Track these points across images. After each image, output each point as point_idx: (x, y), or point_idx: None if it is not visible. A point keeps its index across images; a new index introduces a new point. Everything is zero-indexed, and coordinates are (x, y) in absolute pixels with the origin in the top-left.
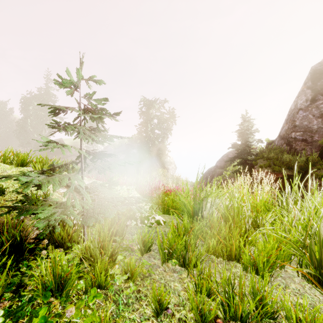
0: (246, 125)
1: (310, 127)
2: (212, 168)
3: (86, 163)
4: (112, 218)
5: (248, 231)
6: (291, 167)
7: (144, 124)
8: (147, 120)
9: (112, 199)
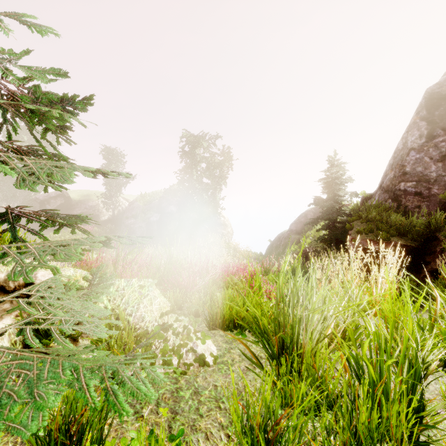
0: (334, 171)
1: (427, 175)
2: (285, 233)
3: (19, 238)
4: (68, 395)
5: (422, 408)
6: (403, 233)
7: (187, 170)
8: (192, 165)
9: (39, 370)
